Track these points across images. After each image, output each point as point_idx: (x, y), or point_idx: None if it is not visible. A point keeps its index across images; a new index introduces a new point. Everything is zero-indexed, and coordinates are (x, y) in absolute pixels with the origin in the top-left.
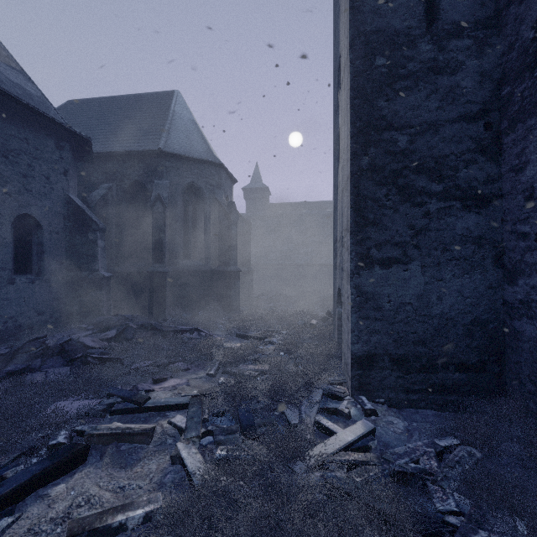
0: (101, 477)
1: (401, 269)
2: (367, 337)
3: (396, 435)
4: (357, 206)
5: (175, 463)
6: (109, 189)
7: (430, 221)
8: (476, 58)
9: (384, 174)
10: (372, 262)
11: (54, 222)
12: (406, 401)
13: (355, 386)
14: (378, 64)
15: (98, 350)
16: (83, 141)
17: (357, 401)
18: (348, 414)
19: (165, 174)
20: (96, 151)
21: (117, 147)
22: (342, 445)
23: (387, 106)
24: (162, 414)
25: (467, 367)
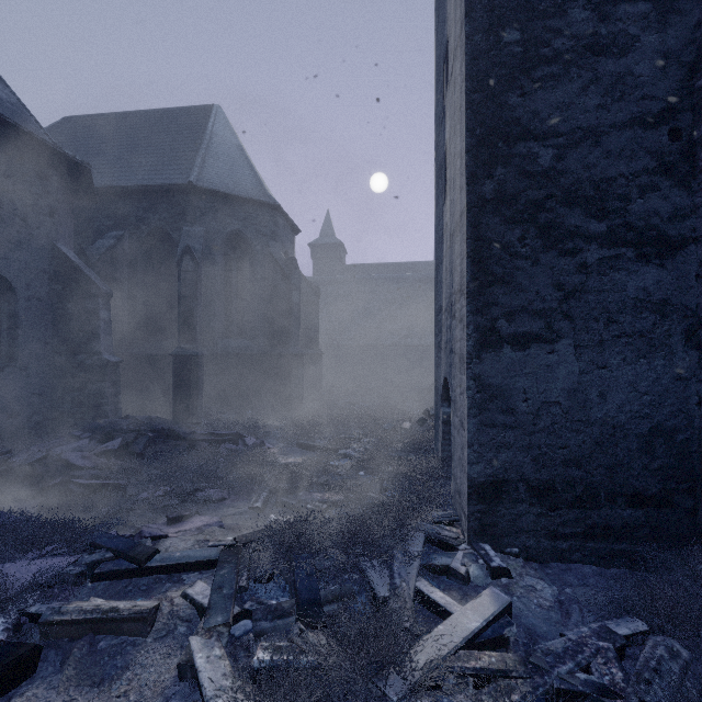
0: None
1: (544, 351)
2: (492, 454)
3: (543, 611)
4: (477, 255)
5: (185, 676)
6: (119, 238)
7: (587, 277)
8: (656, 31)
9: (518, 207)
10: (499, 339)
11: (34, 284)
12: (552, 551)
13: (474, 528)
14: (509, 40)
15: (89, 471)
16: (79, 169)
17: (477, 553)
18: (466, 576)
19: (199, 218)
20: (101, 185)
21: (130, 180)
22: (463, 639)
23: (522, 103)
24: (175, 577)
25: (645, 499)
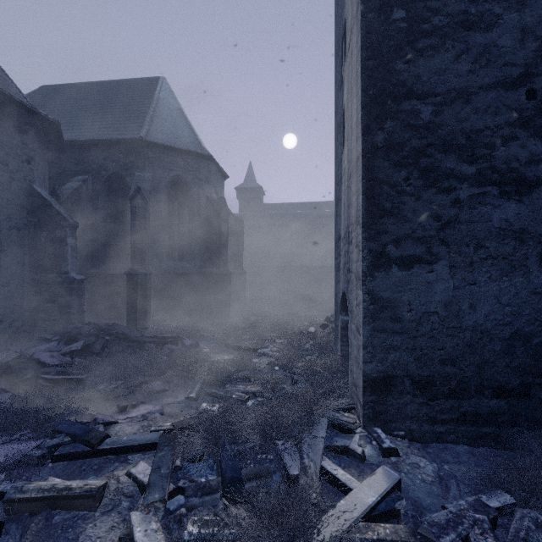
0: None
1: (425, 270)
2: (382, 355)
3: (426, 485)
4: (371, 193)
5: None
6: (84, 181)
7: (460, 210)
8: (516, 10)
9: (404, 153)
10: (388, 261)
11: (14, 217)
12: (431, 434)
13: (368, 415)
14: (396, 17)
15: (56, 368)
16: (51, 125)
17: (371, 435)
18: (362, 456)
19: (147, 165)
20: (69, 139)
21: (93, 135)
22: (361, 513)
23: (407, 69)
24: (122, 457)
25: (507, 391)
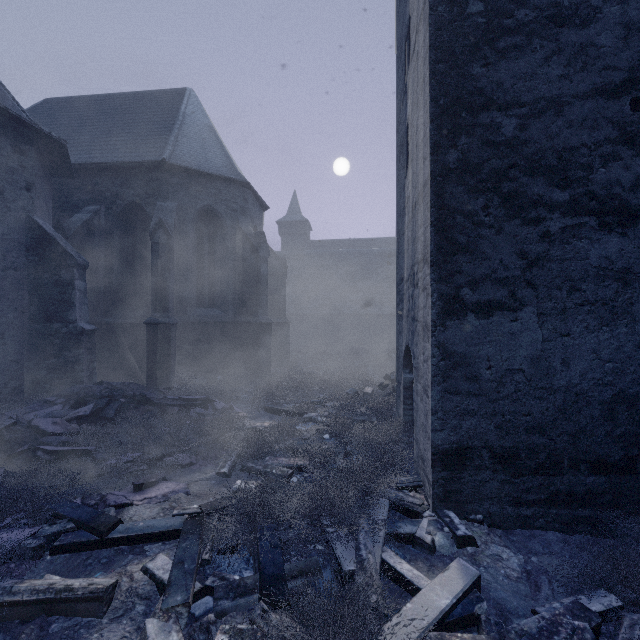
0: None
1: (507, 319)
2: (456, 421)
3: (511, 583)
4: (441, 224)
5: None
6: (95, 212)
7: (550, 246)
8: (618, 2)
9: (482, 176)
10: (463, 307)
11: (10, 255)
12: (515, 518)
13: (438, 495)
14: (472, 11)
15: (59, 437)
16: (55, 145)
17: (442, 520)
18: (432, 545)
19: (172, 193)
20: (78, 162)
21: (106, 157)
22: (433, 620)
23: (485, 73)
24: (138, 548)
25: (608, 466)
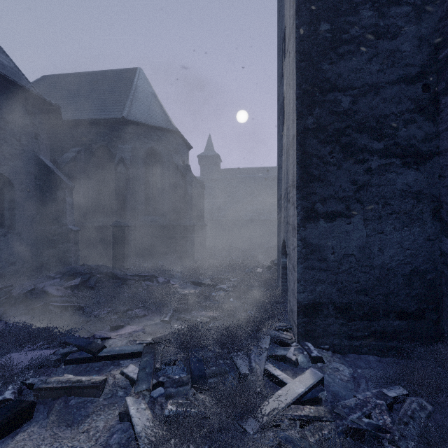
0: (44, 438)
1: (344, 222)
2: (312, 287)
3: (343, 383)
4: (303, 163)
5: (123, 420)
6: (78, 152)
7: (371, 177)
8: (414, 23)
9: (328, 133)
10: (317, 215)
11: (25, 181)
12: (349, 347)
13: (301, 333)
14: (323, 29)
15: (61, 298)
16: (53, 108)
17: (303, 348)
18: (296, 362)
19: (128, 139)
20: (66, 119)
21: (85, 115)
22: (293, 398)
23: (331, 68)
24: (116, 362)
25: (407, 314)
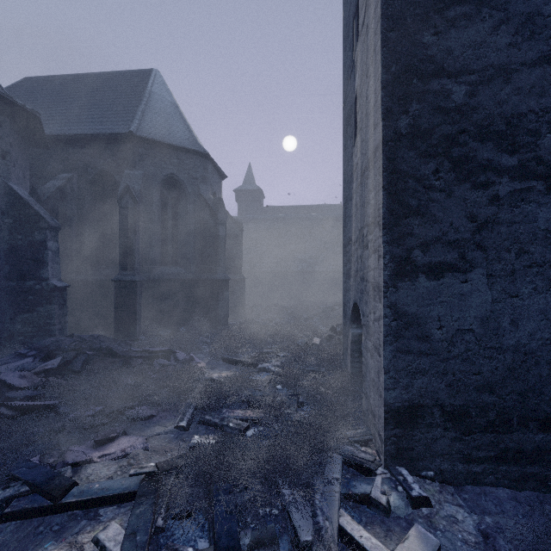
0: None
1: (457, 280)
2: (407, 380)
3: (470, 549)
4: (393, 188)
5: None
6: (68, 179)
7: (499, 209)
8: None
9: (432, 141)
10: (414, 269)
11: None
12: (466, 474)
13: (390, 452)
14: None
15: (24, 391)
16: (29, 117)
17: (395, 478)
18: (387, 507)
19: (138, 163)
20: (52, 133)
21: (78, 129)
22: None
23: (435, 41)
24: (92, 512)
25: None
